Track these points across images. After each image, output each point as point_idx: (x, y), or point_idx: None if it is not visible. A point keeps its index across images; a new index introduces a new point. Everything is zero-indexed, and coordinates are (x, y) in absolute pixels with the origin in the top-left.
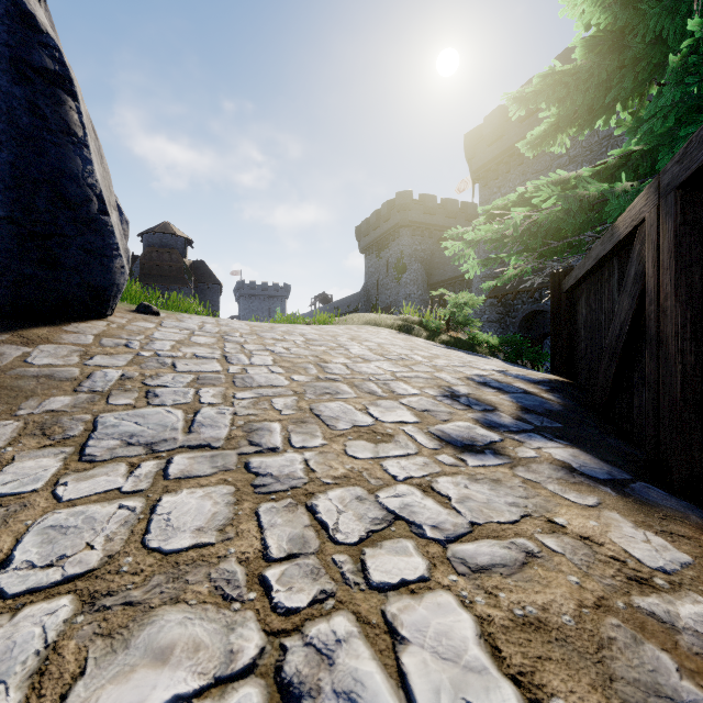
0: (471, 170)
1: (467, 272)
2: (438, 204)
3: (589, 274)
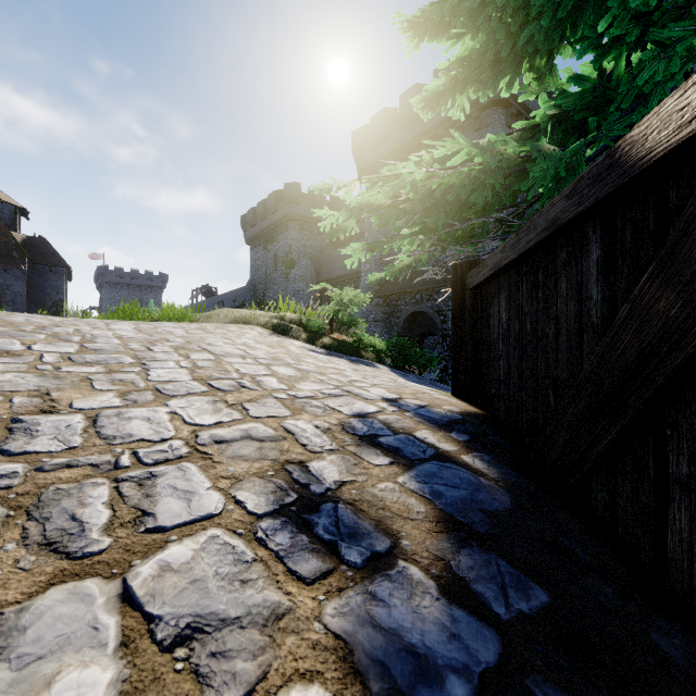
0: (359, 169)
1: (355, 272)
2: (327, 201)
3: (522, 258)
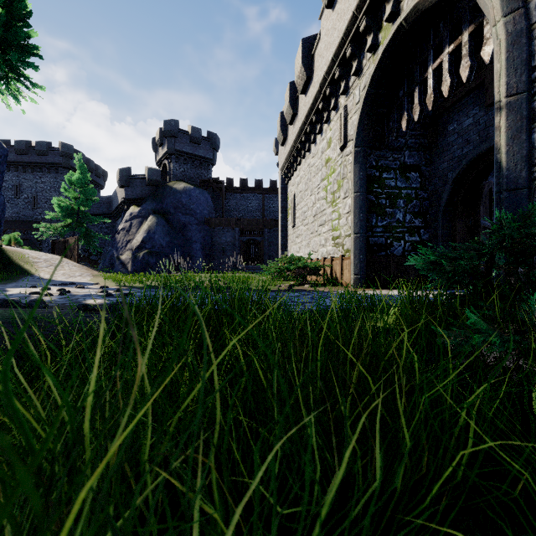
0: None
1: None
2: None
3: (59, 242)
